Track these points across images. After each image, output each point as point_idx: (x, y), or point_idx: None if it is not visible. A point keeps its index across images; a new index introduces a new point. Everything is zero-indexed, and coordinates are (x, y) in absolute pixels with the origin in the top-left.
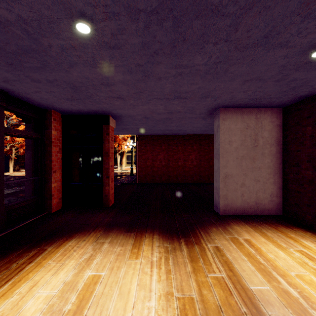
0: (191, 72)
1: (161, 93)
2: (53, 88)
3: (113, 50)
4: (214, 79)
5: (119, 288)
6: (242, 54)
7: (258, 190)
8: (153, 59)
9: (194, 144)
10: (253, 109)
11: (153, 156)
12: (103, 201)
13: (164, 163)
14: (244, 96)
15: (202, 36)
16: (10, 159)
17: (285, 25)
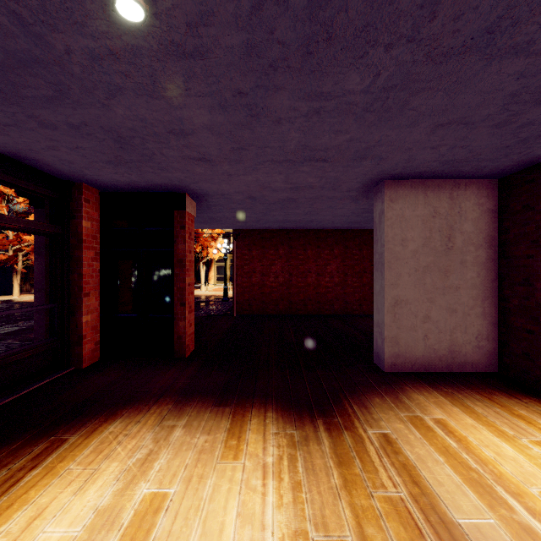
0: (339, 107)
1: (280, 151)
2: (81, 140)
3: (191, 61)
4: (380, 122)
5: (202, 521)
6: (438, 69)
7: (454, 328)
8: (268, 80)
9: (335, 247)
10: (444, 181)
11: (263, 267)
12: (175, 348)
13: (283, 280)
14: (431, 157)
15: (365, 29)
16: (14, 273)
17: (531, 6)
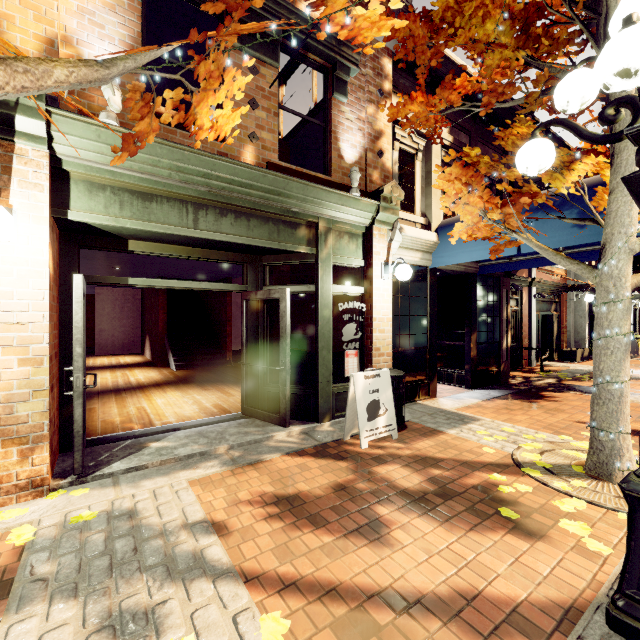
0: None
1: None
2: None
3: None
4: None
5: None
6: None
7: (125, 339)
8: None
9: None
10: (121, 289)
11: None
12: None
13: None
14: None
15: None
16: None
17: None
